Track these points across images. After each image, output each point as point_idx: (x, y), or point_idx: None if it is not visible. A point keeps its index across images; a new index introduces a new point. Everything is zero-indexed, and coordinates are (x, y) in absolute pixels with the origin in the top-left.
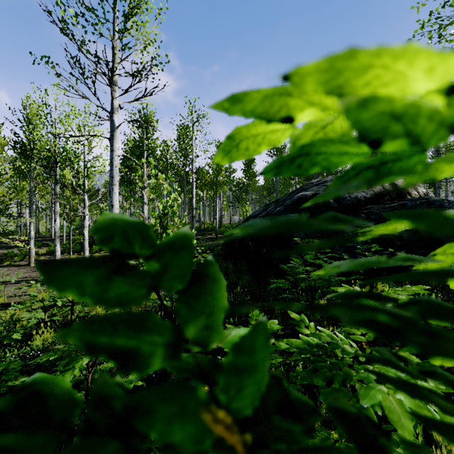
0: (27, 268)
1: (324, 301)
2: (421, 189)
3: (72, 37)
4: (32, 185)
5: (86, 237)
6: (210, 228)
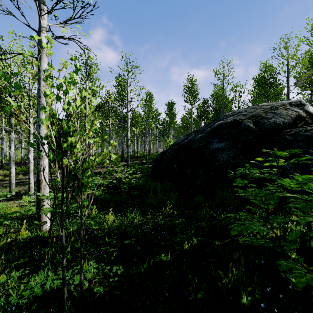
0: None
1: (280, 234)
2: None
3: None
4: None
5: (31, 160)
6: (141, 155)
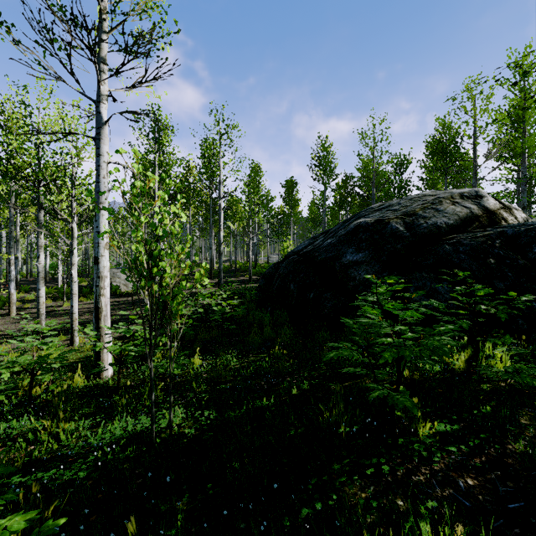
0: (5, 319)
1: (406, 373)
2: (520, 214)
3: None
4: (12, 212)
5: (75, 278)
6: (243, 268)
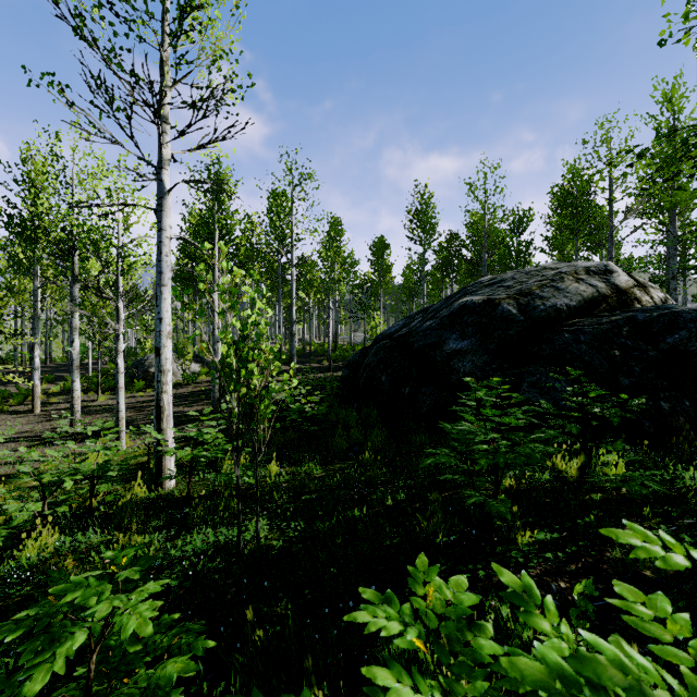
0: (28, 417)
1: (511, 481)
2: (657, 293)
3: (93, 42)
4: (36, 285)
5: (121, 368)
6: (319, 351)
